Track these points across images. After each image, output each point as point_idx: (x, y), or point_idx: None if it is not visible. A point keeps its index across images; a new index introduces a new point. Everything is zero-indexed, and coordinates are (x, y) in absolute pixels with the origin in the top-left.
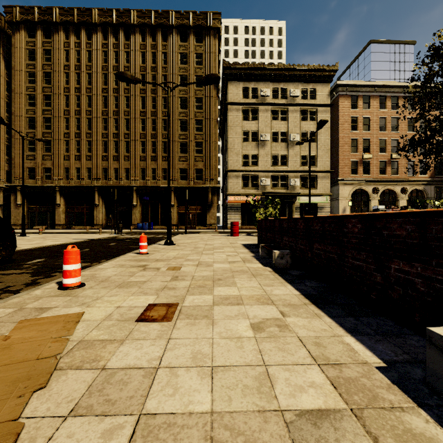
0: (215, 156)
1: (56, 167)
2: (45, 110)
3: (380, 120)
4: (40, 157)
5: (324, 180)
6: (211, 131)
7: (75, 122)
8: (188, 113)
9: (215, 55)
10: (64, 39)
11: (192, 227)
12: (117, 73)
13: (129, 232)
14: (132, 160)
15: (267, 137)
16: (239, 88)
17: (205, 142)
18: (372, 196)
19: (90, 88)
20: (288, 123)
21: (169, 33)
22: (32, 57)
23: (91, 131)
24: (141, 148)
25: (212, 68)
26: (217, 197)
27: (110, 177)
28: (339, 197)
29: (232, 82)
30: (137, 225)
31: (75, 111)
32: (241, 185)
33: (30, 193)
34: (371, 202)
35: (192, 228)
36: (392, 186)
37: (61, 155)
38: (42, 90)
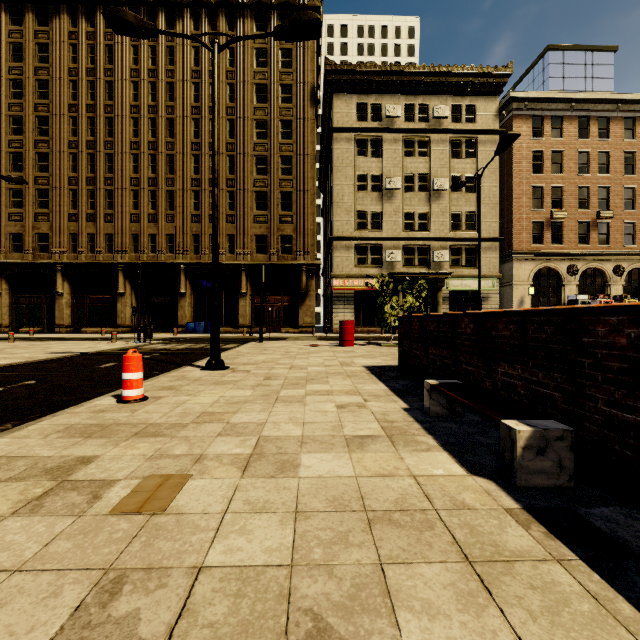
0: (312, 214)
1: (56, 232)
2: (39, 141)
3: (579, 155)
4: (31, 216)
5: (489, 253)
6: (306, 175)
7: (86, 160)
8: (269, 146)
9: (312, 52)
10: (68, 26)
11: (276, 329)
12: (105, 10)
13: (170, 337)
14: (179, 221)
15: (397, 183)
16: (350, 105)
17: (297, 192)
18: (566, 280)
19: (111, 106)
20: (430, 161)
21: (238, 16)
22: (18, 55)
23: (113, 174)
24: (193, 202)
25: (308, 73)
26: (316, 281)
27: (143, 249)
28: (513, 281)
29: (340, 95)
30: (186, 326)
31: (86, 142)
32: (355, 261)
33: (14, 274)
34: (565, 289)
35: (275, 331)
36: (600, 263)
37: (64, 213)
38: (34, 108)
